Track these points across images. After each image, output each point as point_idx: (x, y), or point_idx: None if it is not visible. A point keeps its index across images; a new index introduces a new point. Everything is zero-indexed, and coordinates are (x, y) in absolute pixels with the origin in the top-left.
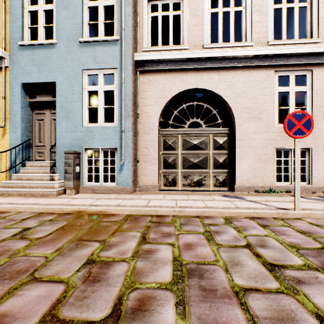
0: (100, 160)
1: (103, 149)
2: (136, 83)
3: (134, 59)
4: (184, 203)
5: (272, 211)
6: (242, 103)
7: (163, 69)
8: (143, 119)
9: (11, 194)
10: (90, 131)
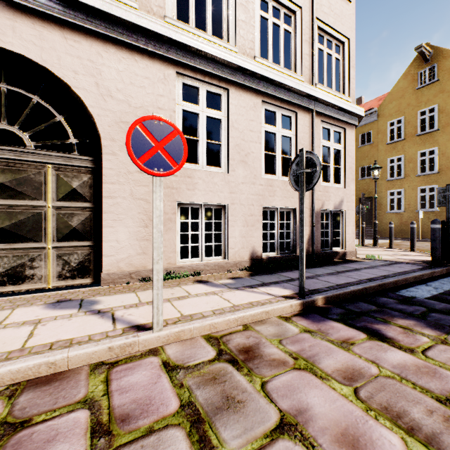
0: None
1: None
2: None
3: None
4: None
5: (95, 349)
6: (117, 111)
7: None
8: None
9: None
10: None
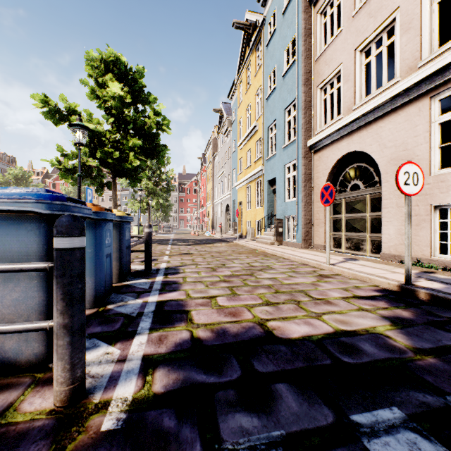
0: (291, 224)
1: (292, 216)
2: (311, 162)
3: (307, 146)
4: (298, 254)
5: (314, 262)
6: (388, 155)
7: (325, 144)
8: (316, 190)
9: (259, 242)
10: (286, 205)
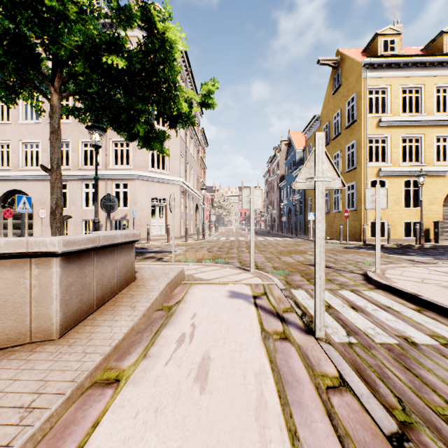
0: None
1: None
2: None
3: None
4: None
5: None
6: (37, 197)
7: None
8: None
9: None
10: None
